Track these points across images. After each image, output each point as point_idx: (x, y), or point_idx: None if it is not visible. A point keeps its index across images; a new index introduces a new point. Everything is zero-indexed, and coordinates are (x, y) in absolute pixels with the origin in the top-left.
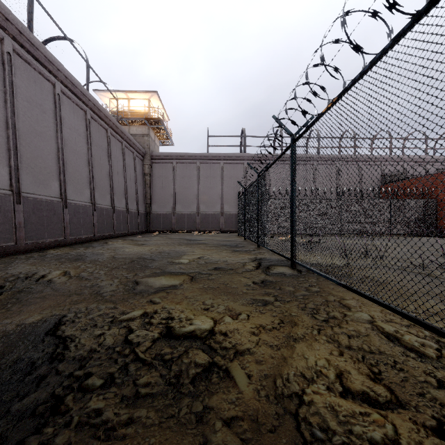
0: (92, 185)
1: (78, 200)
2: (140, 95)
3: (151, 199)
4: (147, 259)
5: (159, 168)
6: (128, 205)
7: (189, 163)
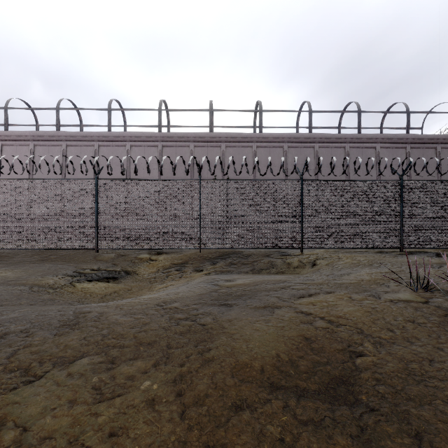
0: None
1: None
2: None
3: None
4: None
5: None
6: None
7: None
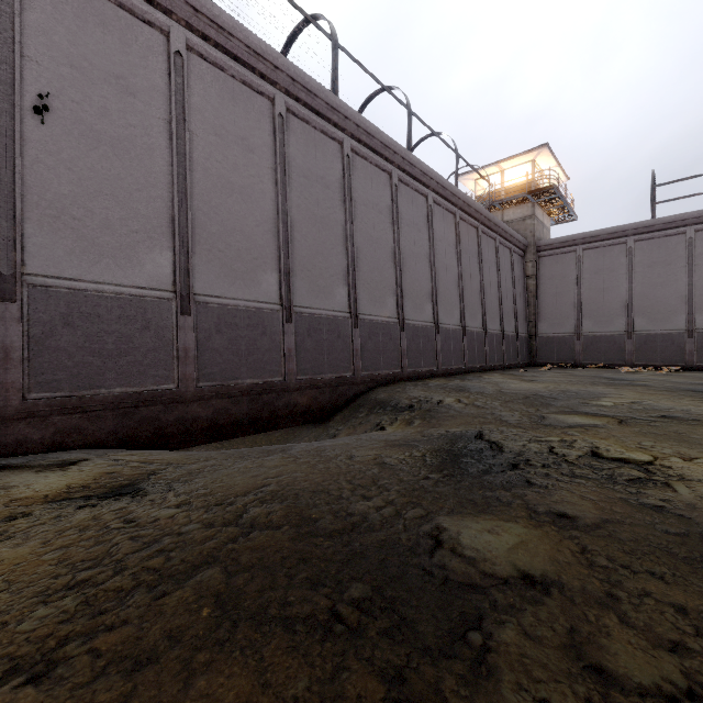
0: (461, 304)
1: (448, 324)
2: (518, 160)
3: (536, 314)
4: (545, 397)
5: (551, 264)
6: (503, 326)
7: (609, 245)
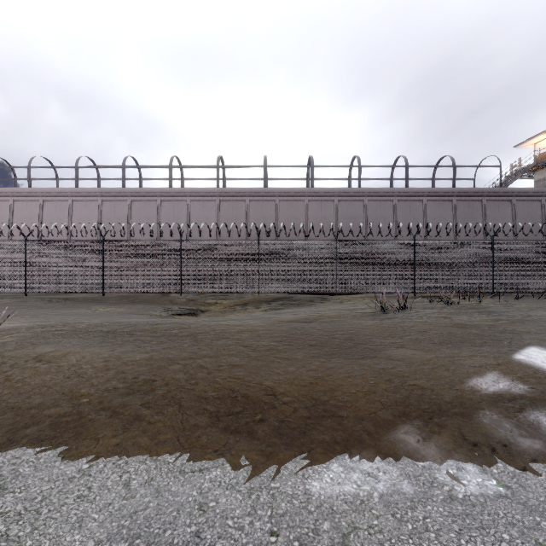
0: None
1: None
2: None
3: None
4: None
5: None
6: None
7: None
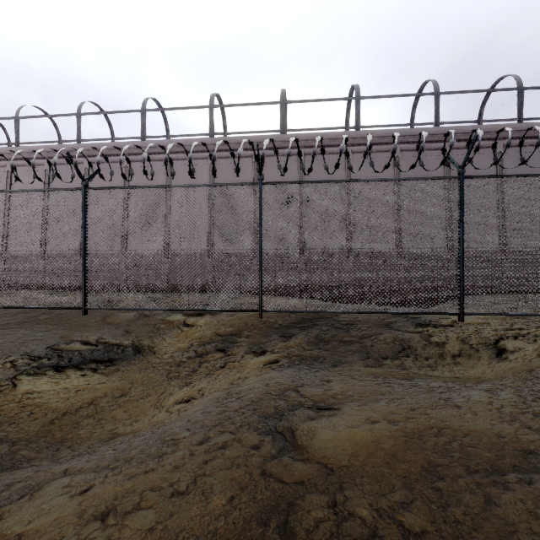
0: None
1: None
2: None
3: None
4: None
5: None
6: None
7: None
